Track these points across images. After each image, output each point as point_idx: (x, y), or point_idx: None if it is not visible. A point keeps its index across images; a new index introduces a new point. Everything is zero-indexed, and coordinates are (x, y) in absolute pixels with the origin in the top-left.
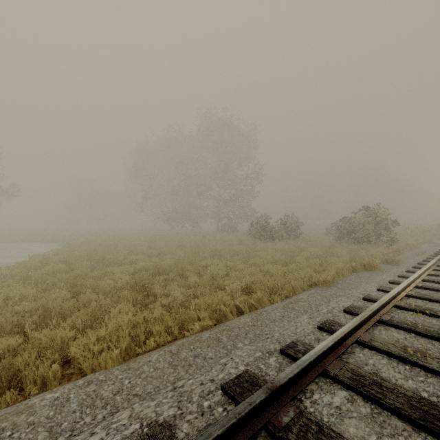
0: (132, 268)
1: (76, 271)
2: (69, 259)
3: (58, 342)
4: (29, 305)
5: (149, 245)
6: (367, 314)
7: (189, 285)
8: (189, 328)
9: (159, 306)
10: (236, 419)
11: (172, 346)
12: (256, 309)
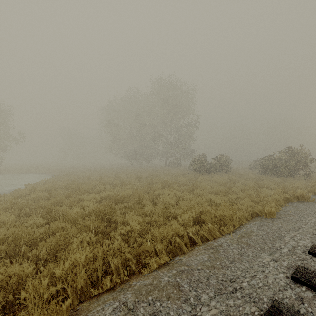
0: (99, 196)
1: (53, 199)
2: (52, 188)
3: (12, 281)
4: (5, 232)
5: (114, 177)
6: None
7: (145, 213)
8: (146, 263)
9: (119, 234)
10: None
11: (128, 295)
12: (207, 240)
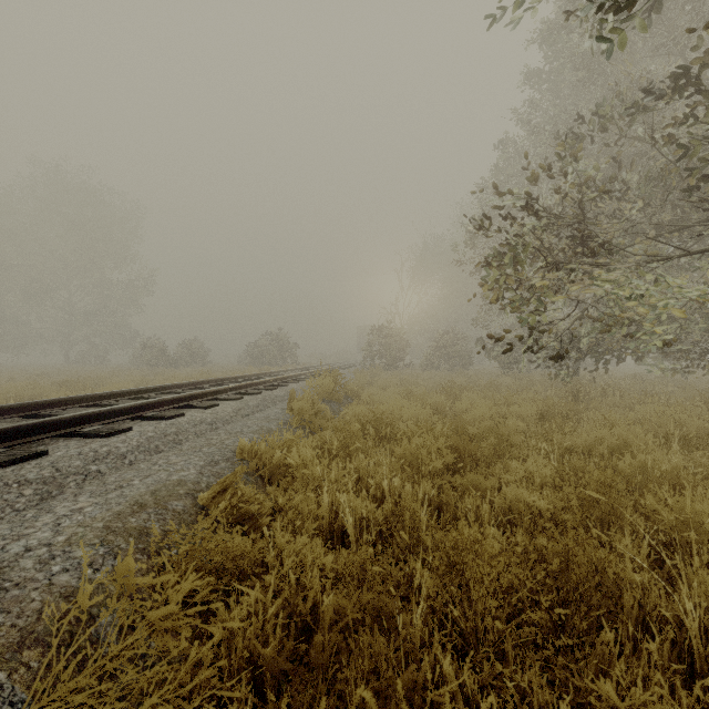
0: None
1: None
2: None
3: None
4: None
5: None
6: (253, 373)
7: None
8: None
9: None
10: (211, 378)
11: None
12: None
